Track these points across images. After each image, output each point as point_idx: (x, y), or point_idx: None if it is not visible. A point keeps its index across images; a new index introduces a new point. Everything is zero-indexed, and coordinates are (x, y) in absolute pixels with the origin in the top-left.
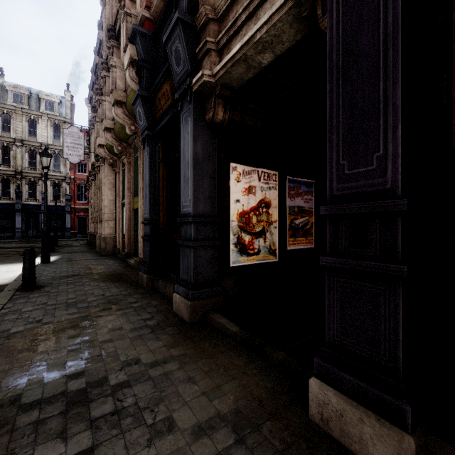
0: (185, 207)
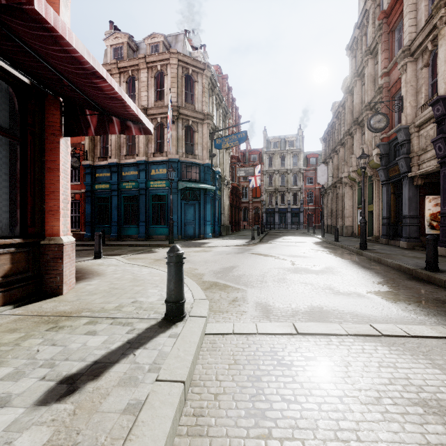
0: (404, 213)
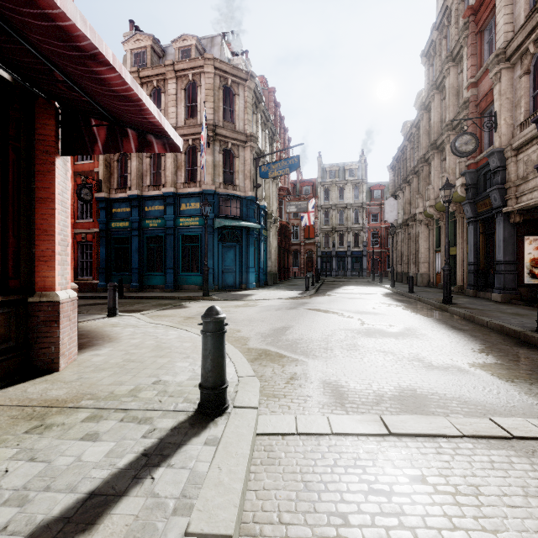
0: (498, 258)
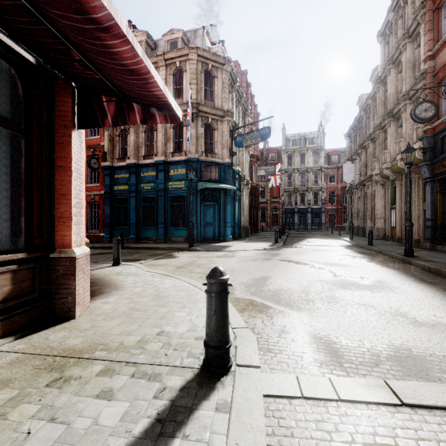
0: None
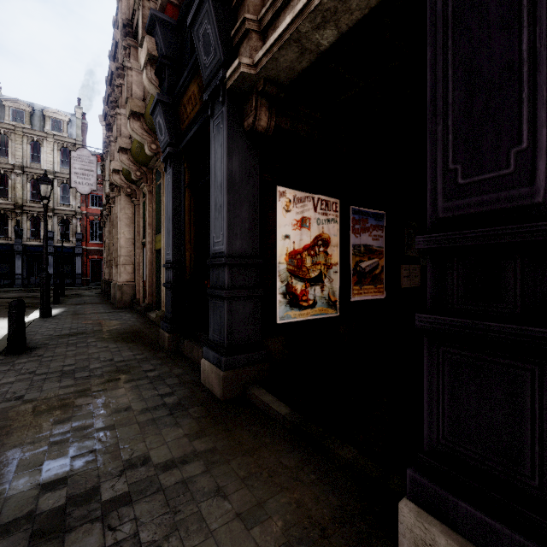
0: (216, 245)
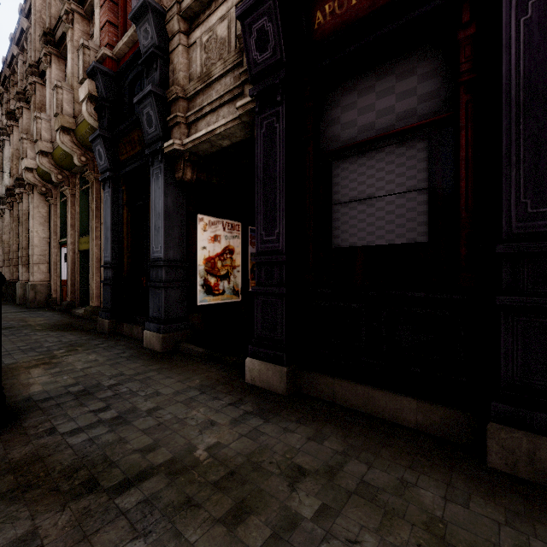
0: (156, 253)
